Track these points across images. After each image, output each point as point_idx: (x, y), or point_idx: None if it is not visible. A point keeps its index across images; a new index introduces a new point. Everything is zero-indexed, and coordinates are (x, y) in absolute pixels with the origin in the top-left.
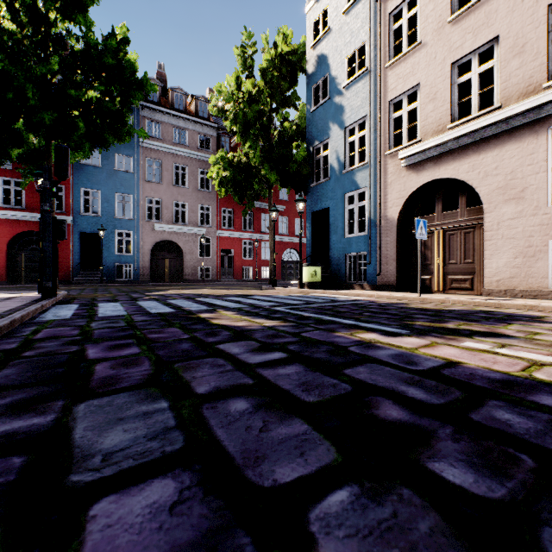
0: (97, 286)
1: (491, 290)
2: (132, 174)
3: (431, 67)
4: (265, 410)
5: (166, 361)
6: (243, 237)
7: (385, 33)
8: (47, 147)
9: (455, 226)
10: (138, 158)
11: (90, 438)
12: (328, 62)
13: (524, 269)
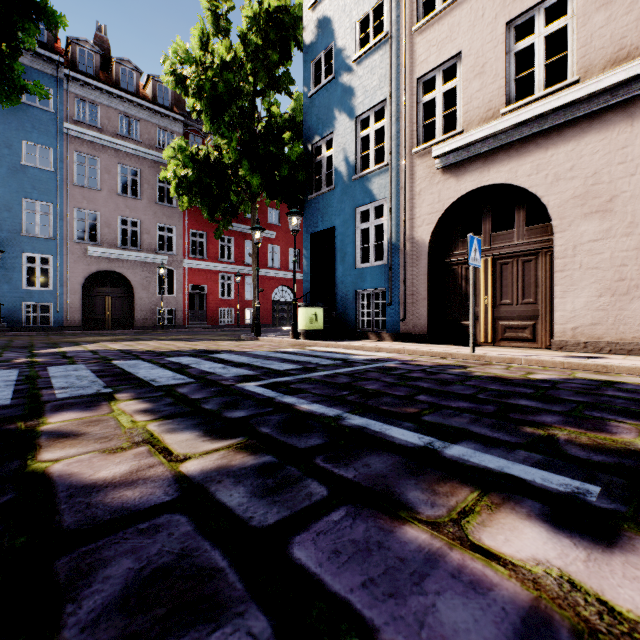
0: None
1: (564, 341)
2: (51, 173)
3: (477, 29)
4: None
5: None
6: (221, 270)
7: None
8: None
9: (510, 252)
10: (61, 150)
11: None
12: (332, 27)
13: (613, 312)
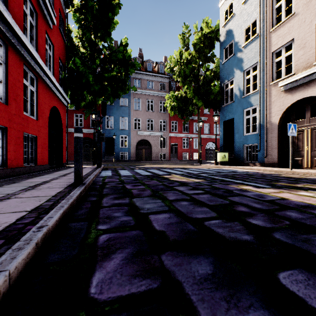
0: (113, 163)
1: None
2: (127, 107)
3: (302, 27)
4: (194, 205)
5: (155, 191)
6: (183, 136)
7: (269, 11)
8: (94, 100)
9: None
10: (130, 98)
11: (141, 205)
12: (233, 34)
13: None
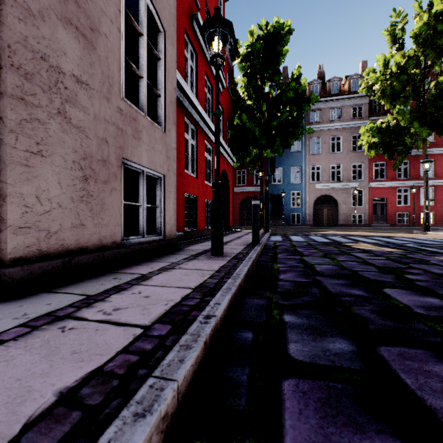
0: (281, 228)
1: None
2: (300, 152)
3: None
4: (361, 264)
5: (327, 254)
6: (397, 186)
7: None
8: (260, 154)
9: None
10: (304, 140)
11: (310, 260)
12: None
13: None
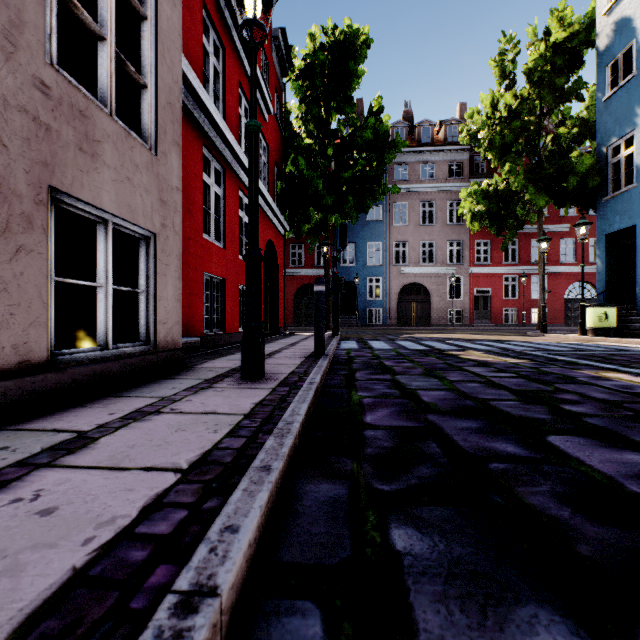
0: (354, 329)
1: None
2: (381, 222)
3: None
4: (486, 387)
5: (430, 370)
6: (504, 272)
7: None
8: (325, 219)
9: None
10: (386, 205)
11: (408, 382)
12: (632, 25)
13: None
